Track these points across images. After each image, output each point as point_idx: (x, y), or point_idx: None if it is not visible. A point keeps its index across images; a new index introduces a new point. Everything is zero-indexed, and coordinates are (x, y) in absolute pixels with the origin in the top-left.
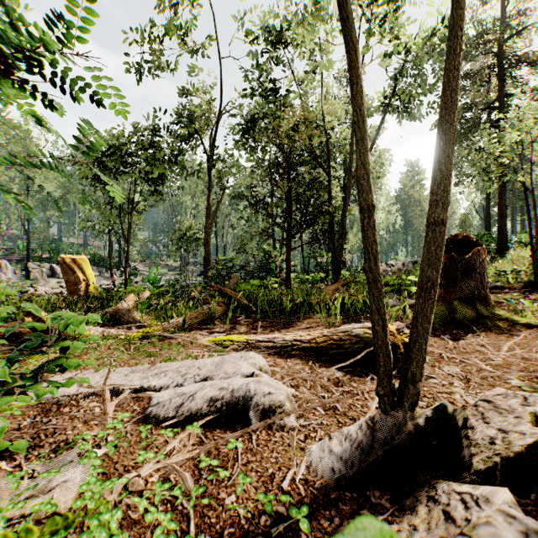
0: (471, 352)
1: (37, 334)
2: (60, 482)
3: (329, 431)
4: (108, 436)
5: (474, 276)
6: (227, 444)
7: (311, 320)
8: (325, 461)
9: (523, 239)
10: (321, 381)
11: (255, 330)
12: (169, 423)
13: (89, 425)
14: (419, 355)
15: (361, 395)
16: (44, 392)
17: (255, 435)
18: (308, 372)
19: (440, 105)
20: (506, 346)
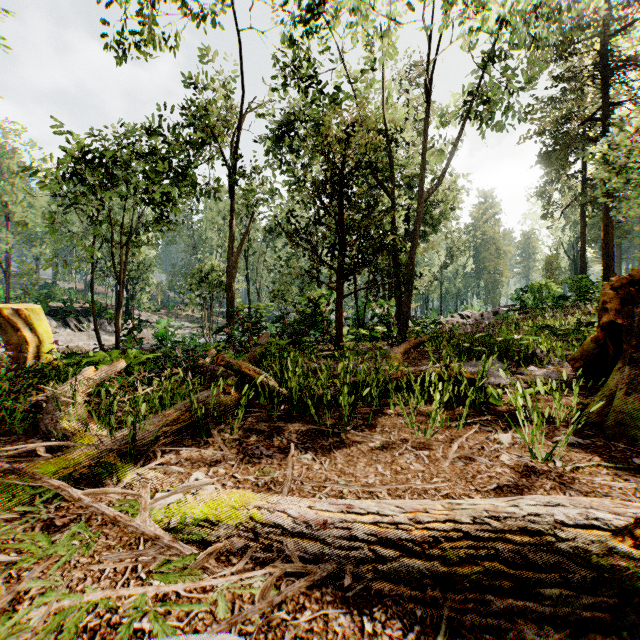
0: None
1: None
2: None
3: None
4: None
5: None
6: None
7: (387, 422)
8: None
9: None
10: None
11: (285, 455)
12: None
13: None
14: None
15: None
16: None
17: None
18: None
19: None
20: None
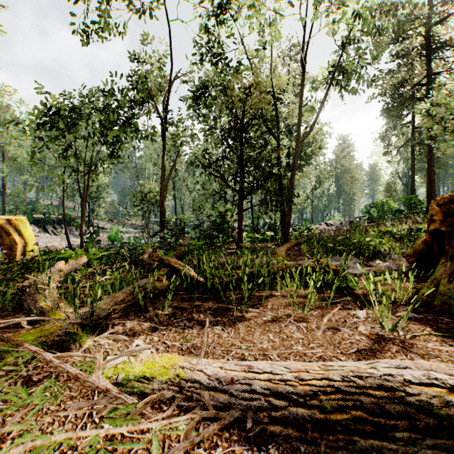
0: None
1: None
2: None
3: None
4: None
5: None
6: None
7: (276, 301)
8: None
9: None
10: None
11: (202, 326)
12: None
13: None
14: None
15: None
16: None
17: None
18: None
19: None
20: None
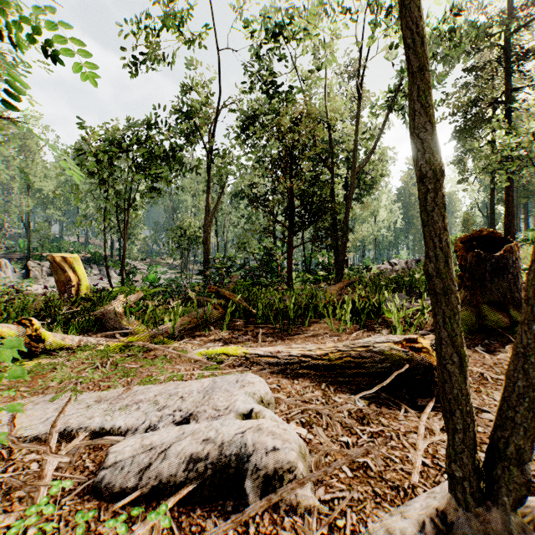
0: None
1: None
2: None
3: (363, 514)
4: (30, 526)
5: (506, 276)
6: None
7: (317, 326)
8: None
9: (530, 237)
10: (341, 416)
11: (256, 338)
12: (125, 501)
13: (10, 501)
14: (529, 417)
15: (396, 439)
16: None
17: (254, 525)
18: (323, 402)
19: None
20: None
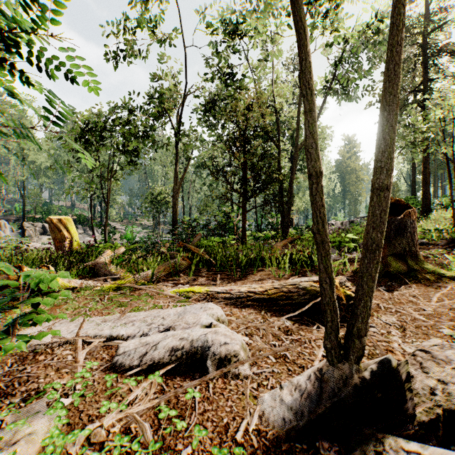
0: (405, 303)
1: (12, 291)
2: (27, 432)
3: (279, 379)
4: (77, 384)
5: (406, 234)
6: (186, 392)
7: (263, 273)
8: (277, 411)
9: (444, 202)
10: (272, 330)
11: (215, 282)
12: (133, 371)
13: (60, 373)
14: (365, 311)
15: (308, 343)
16: (13, 346)
17: (212, 384)
18: (261, 322)
19: (384, 78)
20: (435, 297)
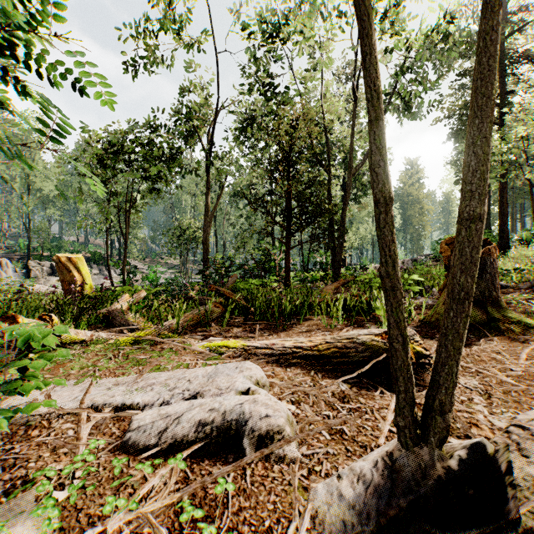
0: (487, 361)
1: None
2: None
3: (336, 463)
4: (77, 470)
5: (484, 276)
6: (216, 481)
7: (312, 322)
8: (334, 511)
9: (524, 237)
10: (325, 396)
11: (253, 334)
12: (149, 453)
13: (57, 455)
14: (449, 380)
15: (370, 414)
16: None
17: (250, 470)
18: (311, 385)
19: (474, 75)
20: (524, 354)
